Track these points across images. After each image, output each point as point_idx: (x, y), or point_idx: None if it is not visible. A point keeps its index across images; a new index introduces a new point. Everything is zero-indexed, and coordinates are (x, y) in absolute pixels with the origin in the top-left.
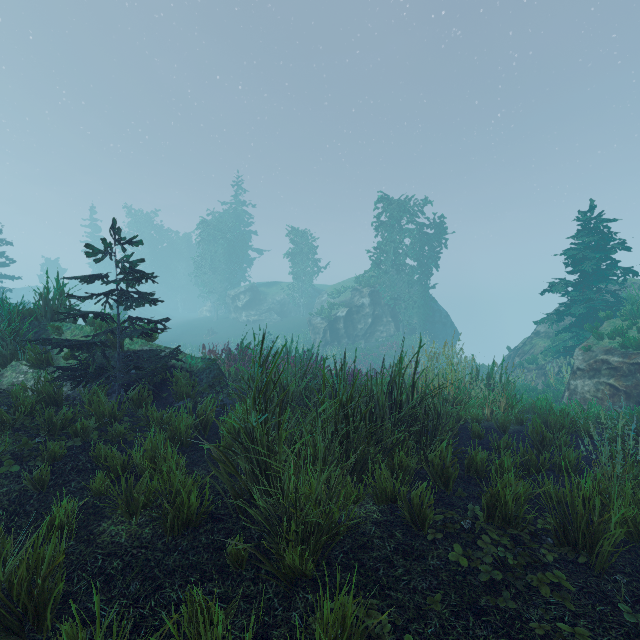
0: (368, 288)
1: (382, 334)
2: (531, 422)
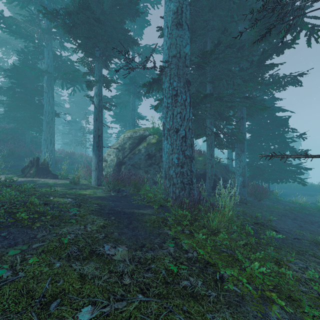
0: None
1: None
2: (311, 184)
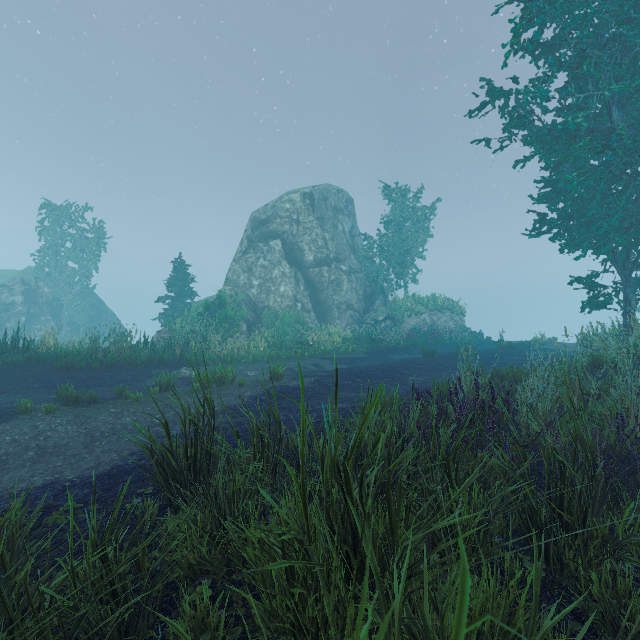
0: (21, 286)
1: (40, 332)
2: (76, 349)
